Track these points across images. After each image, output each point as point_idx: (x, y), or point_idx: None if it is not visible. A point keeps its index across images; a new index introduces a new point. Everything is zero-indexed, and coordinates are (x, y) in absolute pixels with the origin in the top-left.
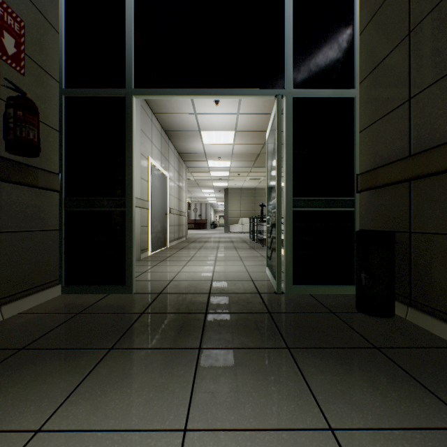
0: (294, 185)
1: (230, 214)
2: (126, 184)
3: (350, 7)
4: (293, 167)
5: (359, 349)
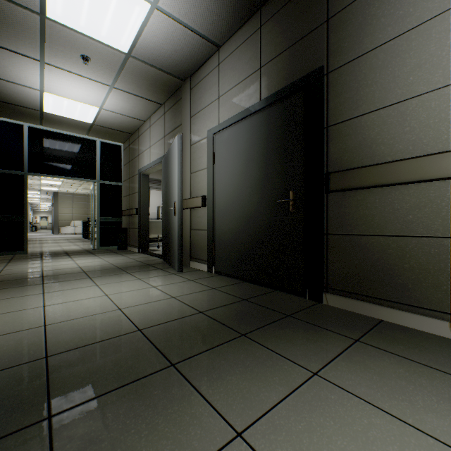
0: (101, 213)
1: (61, 216)
2: (25, 210)
3: (121, 156)
4: (100, 207)
5: (110, 252)
